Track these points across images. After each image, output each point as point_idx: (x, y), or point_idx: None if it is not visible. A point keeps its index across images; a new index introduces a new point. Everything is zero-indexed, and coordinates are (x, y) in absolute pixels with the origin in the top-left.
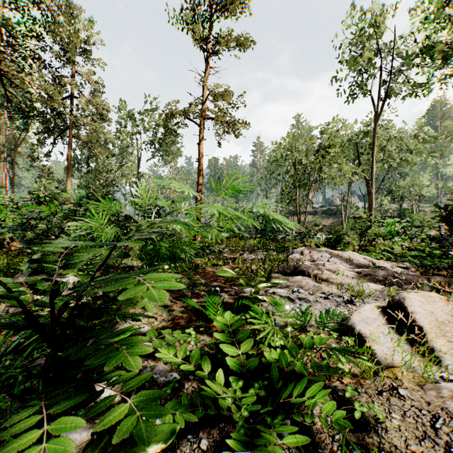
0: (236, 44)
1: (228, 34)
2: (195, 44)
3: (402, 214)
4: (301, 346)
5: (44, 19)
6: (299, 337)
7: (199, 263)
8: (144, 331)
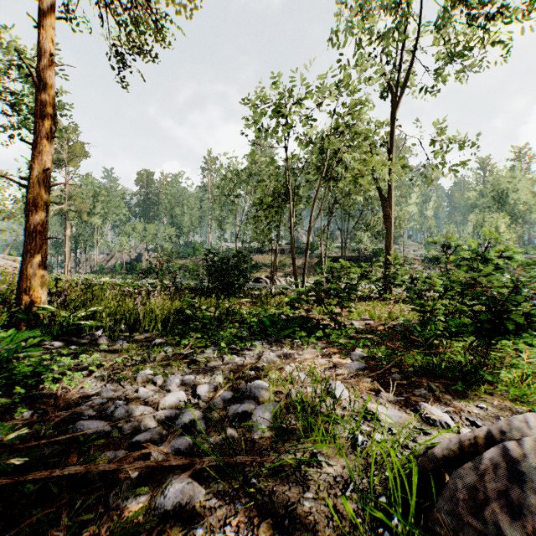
0: None
1: None
2: None
3: (378, 253)
4: None
5: None
6: None
7: None
8: None
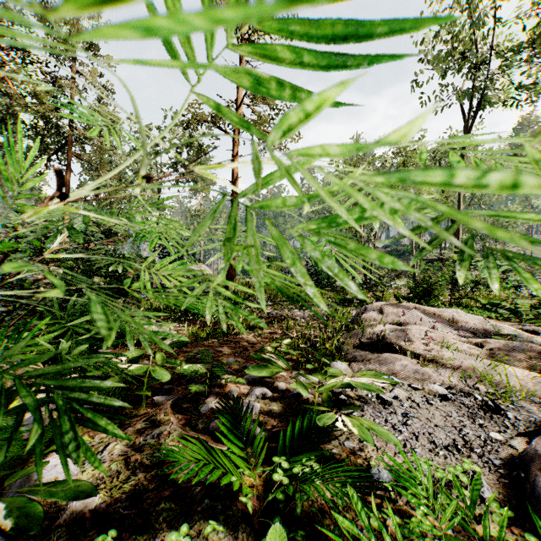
0: None
1: None
2: None
3: None
4: None
5: None
6: None
7: (229, 325)
8: (84, 511)
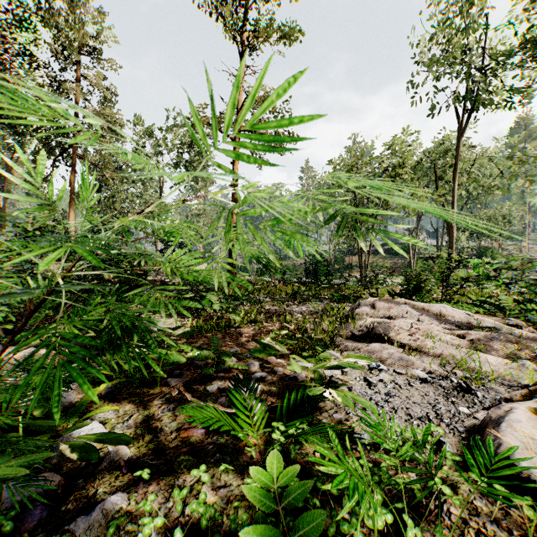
0: (281, 36)
1: (271, 19)
2: (228, 33)
3: (482, 253)
4: (416, 504)
5: (36, 4)
6: (410, 485)
7: (231, 319)
8: (119, 461)
